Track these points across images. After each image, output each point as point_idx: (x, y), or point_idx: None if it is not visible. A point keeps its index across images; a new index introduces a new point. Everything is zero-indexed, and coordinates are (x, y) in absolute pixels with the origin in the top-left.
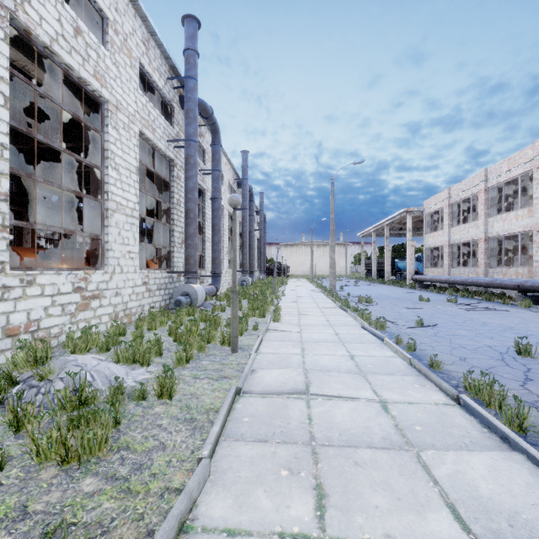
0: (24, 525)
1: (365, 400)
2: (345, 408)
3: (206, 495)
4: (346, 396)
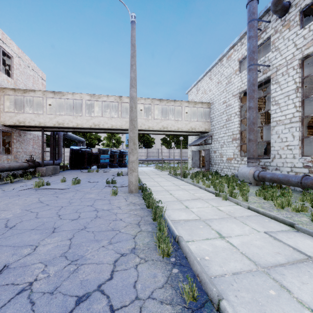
0: (262, 202)
1: (232, 236)
2: (236, 230)
3: (241, 207)
4: (243, 235)
